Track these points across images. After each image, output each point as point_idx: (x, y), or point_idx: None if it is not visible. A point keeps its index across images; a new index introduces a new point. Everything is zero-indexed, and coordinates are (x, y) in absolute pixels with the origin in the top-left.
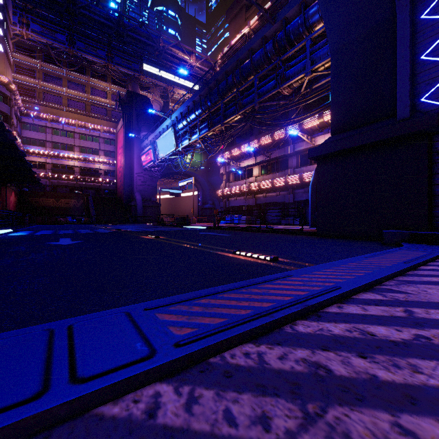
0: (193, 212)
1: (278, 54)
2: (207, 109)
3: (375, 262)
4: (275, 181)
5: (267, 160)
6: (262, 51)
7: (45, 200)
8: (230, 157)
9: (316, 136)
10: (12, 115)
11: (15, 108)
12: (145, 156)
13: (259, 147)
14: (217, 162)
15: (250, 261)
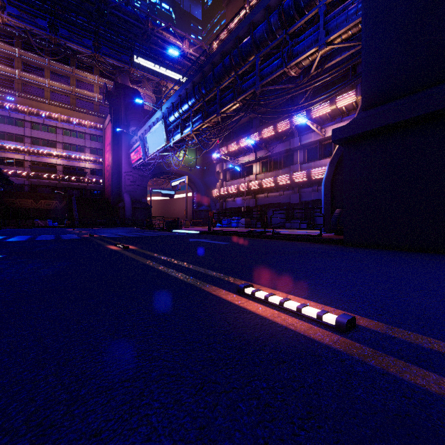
0: (186, 215)
1: (285, 27)
2: (201, 98)
3: None
4: (278, 179)
5: (269, 155)
6: (265, 24)
7: (22, 201)
8: (227, 153)
9: (327, 127)
10: None
11: None
12: (134, 153)
13: (260, 141)
14: (213, 159)
15: (289, 333)
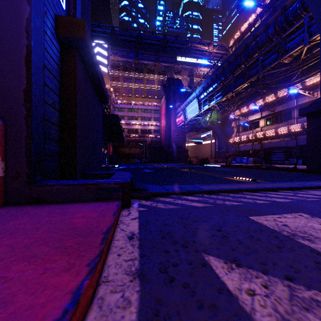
0: (211, 155)
1: (279, 34)
2: (221, 82)
3: (315, 183)
4: (278, 130)
5: (272, 113)
6: (264, 34)
7: (124, 149)
8: (239, 114)
9: (319, 90)
10: (111, 105)
11: (112, 101)
12: (178, 119)
13: (264, 104)
14: (229, 118)
15: (240, 180)
